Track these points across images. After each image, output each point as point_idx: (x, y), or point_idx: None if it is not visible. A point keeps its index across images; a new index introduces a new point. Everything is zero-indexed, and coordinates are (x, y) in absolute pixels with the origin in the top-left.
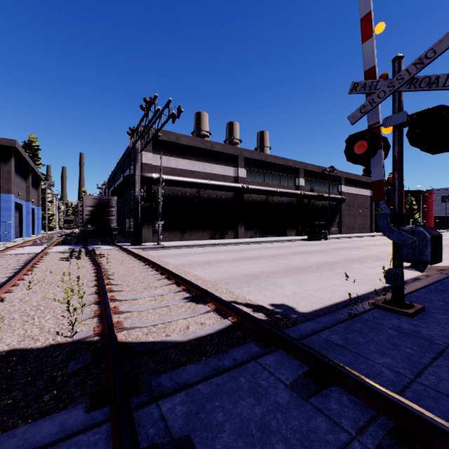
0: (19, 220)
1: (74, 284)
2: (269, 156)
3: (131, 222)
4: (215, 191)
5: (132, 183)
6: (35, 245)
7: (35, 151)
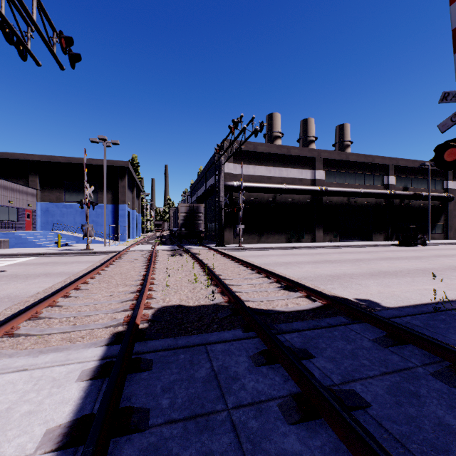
0: (128, 225)
1: (188, 273)
2: (350, 154)
3: (213, 226)
4: (291, 195)
5: (216, 191)
6: (144, 244)
7: (136, 167)
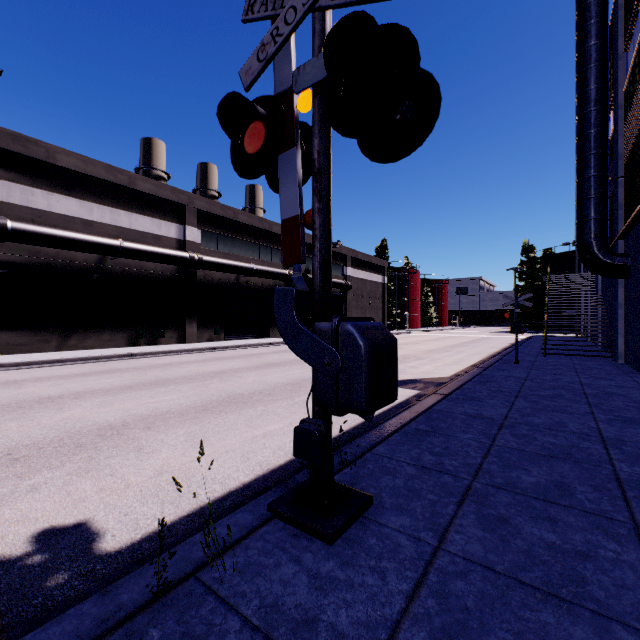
0: None
1: None
2: (240, 212)
3: None
4: (140, 262)
5: None
6: None
7: None
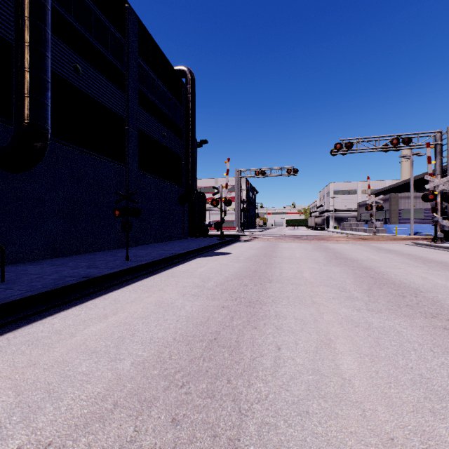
0: None
1: None
2: None
3: None
4: None
5: None
6: None
7: None
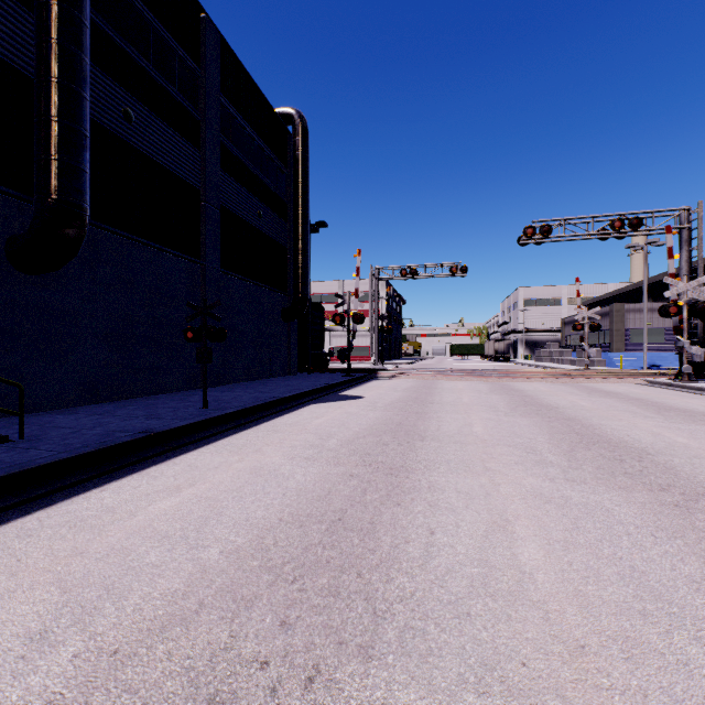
0: None
1: None
2: None
3: None
4: None
5: None
6: None
7: None
